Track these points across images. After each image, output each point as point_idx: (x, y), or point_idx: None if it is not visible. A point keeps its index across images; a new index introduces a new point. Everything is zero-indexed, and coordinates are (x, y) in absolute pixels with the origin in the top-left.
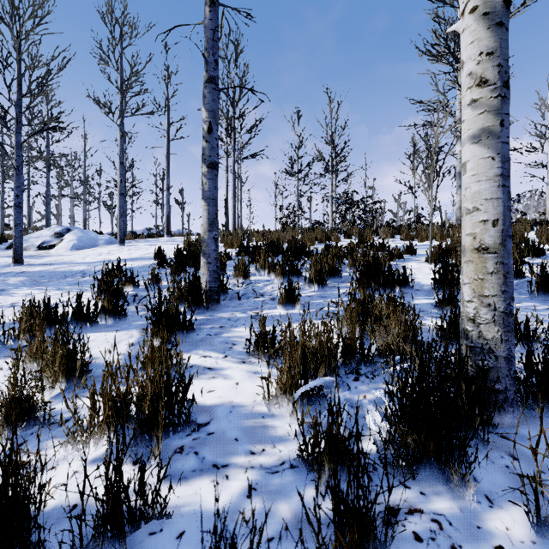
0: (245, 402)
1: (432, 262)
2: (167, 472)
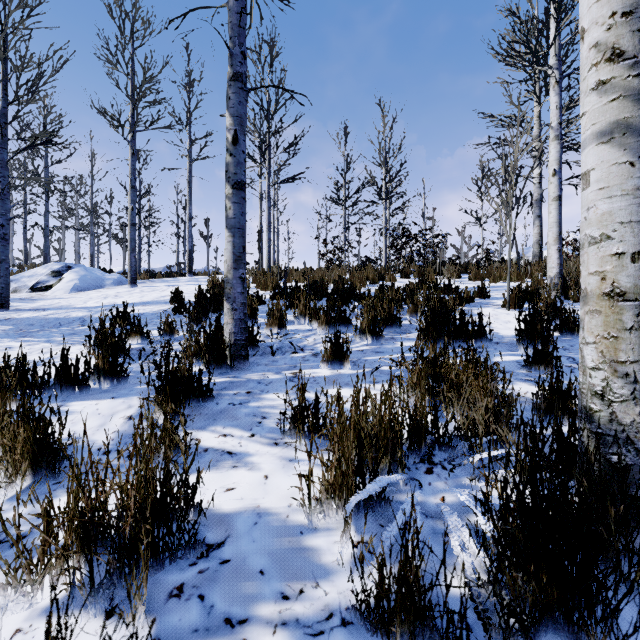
0: (277, 508)
1: (511, 307)
2: (155, 632)
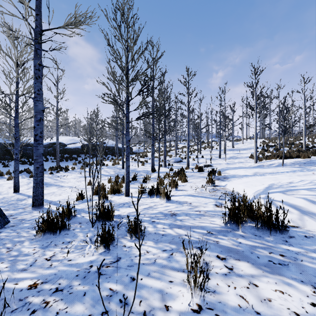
0: None
1: None
2: None
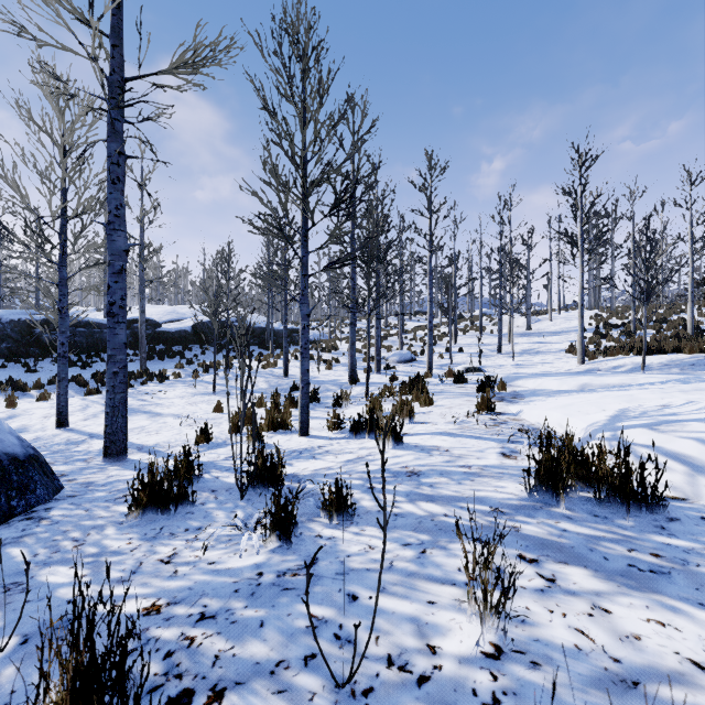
0: None
1: None
2: None
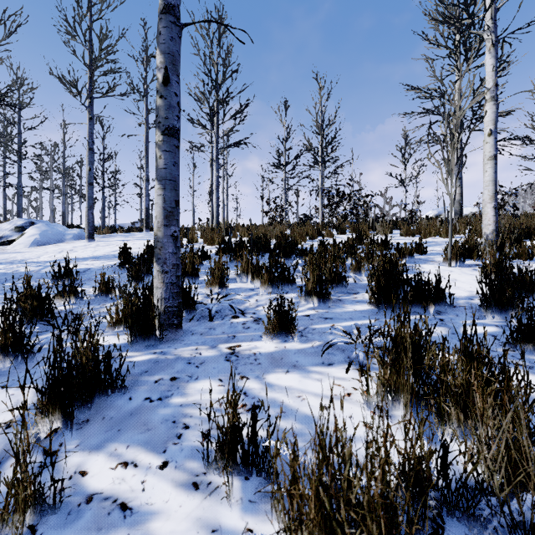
0: None
1: (451, 263)
2: None
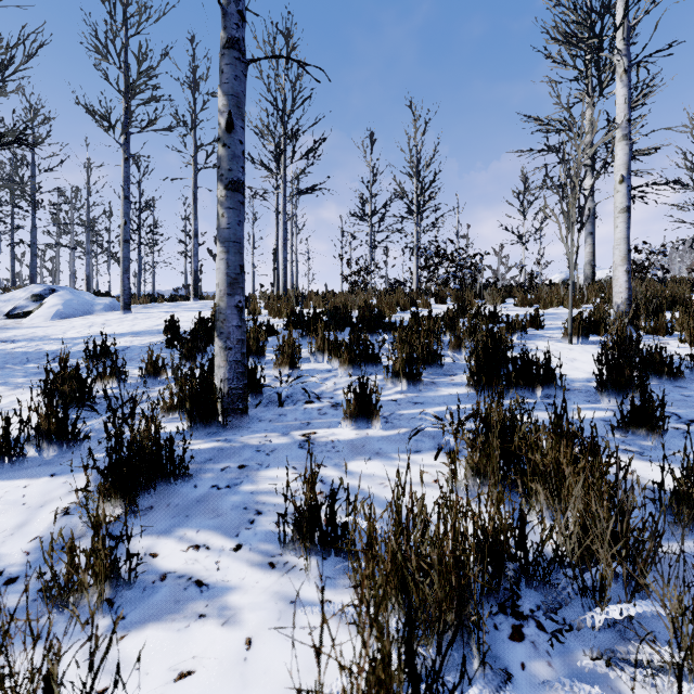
0: None
1: (572, 340)
2: None
